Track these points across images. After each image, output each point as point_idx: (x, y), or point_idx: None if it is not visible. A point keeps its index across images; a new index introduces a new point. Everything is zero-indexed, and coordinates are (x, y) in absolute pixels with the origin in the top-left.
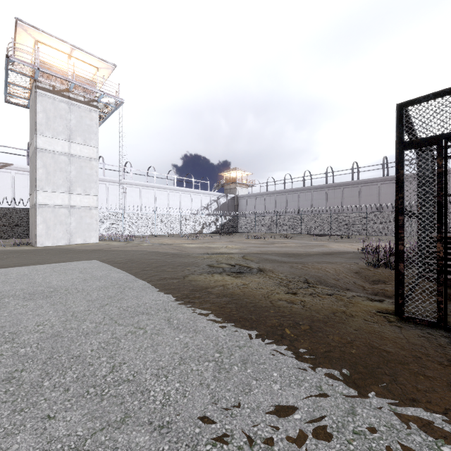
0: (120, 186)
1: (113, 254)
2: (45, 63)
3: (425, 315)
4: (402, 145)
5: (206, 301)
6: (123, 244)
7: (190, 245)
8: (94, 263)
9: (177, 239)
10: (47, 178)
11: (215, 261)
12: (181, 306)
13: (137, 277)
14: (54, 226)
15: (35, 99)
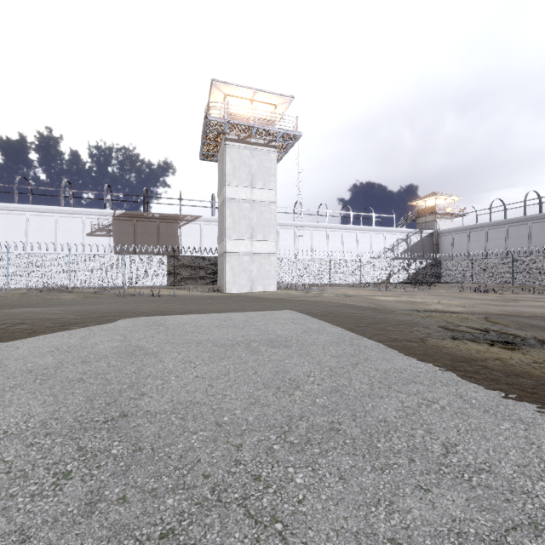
0: (290, 229)
1: (301, 304)
2: (232, 114)
3: None
4: None
5: (492, 379)
6: (303, 293)
7: (384, 298)
8: (295, 313)
9: (361, 290)
10: (233, 227)
11: (443, 321)
12: (459, 380)
13: (357, 334)
14: (239, 273)
15: (224, 152)
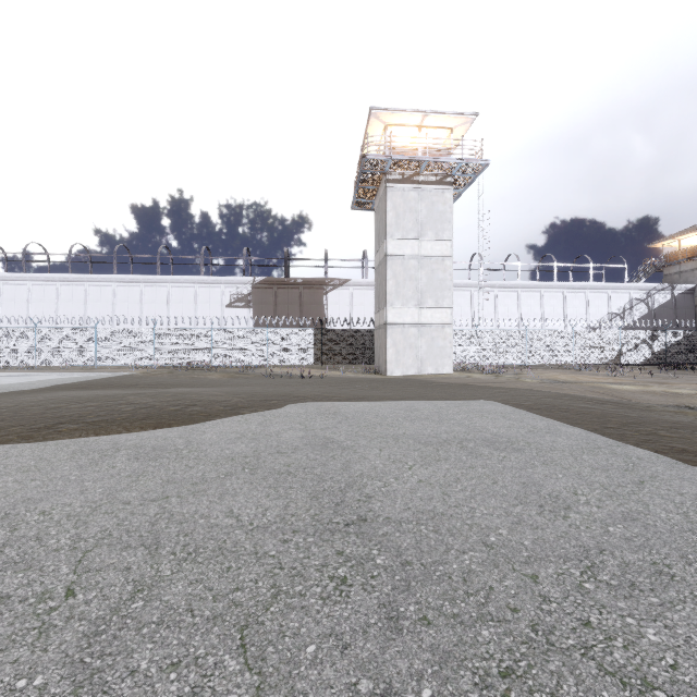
0: (465, 291)
1: (497, 392)
2: (394, 148)
3: None
4: None
5: None
6: (492, 377)
7: (623, 387)
8: (498, 405)
9: (577, 374)
10: (396, 291)
11: None
12: None
13: (611, 438)
14: (403, 350)
15: (385, 197)
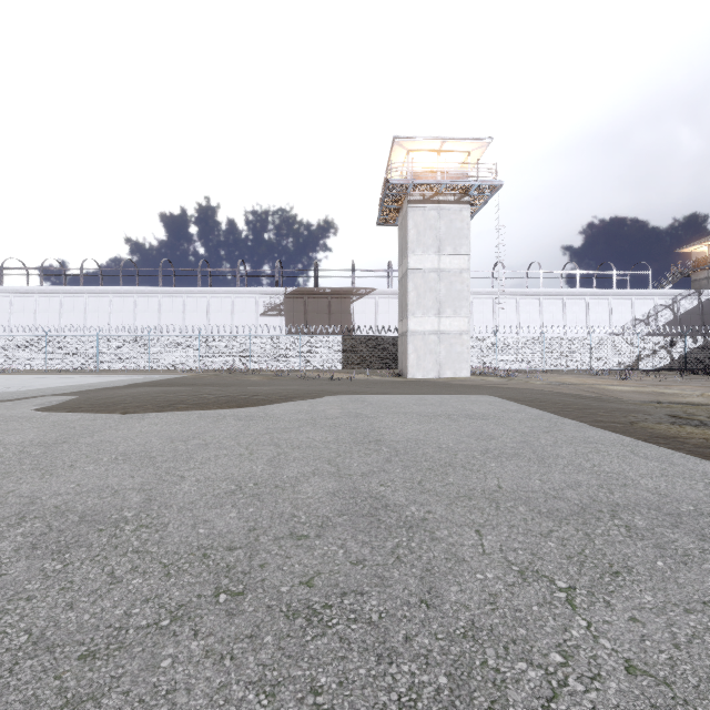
0: (487, 299)
1: (501, 391)
2: (416, 171)
3: None
4: None
5: (677, 447)
6: (504, 380)
7: (618, 388)
8: (492, 398)
9: (588, 378)
10: (418, 301)
11: (680, 411)
12: (641, 445)
13: (559, 416)
14: (424, 356)
15: (407, 216)
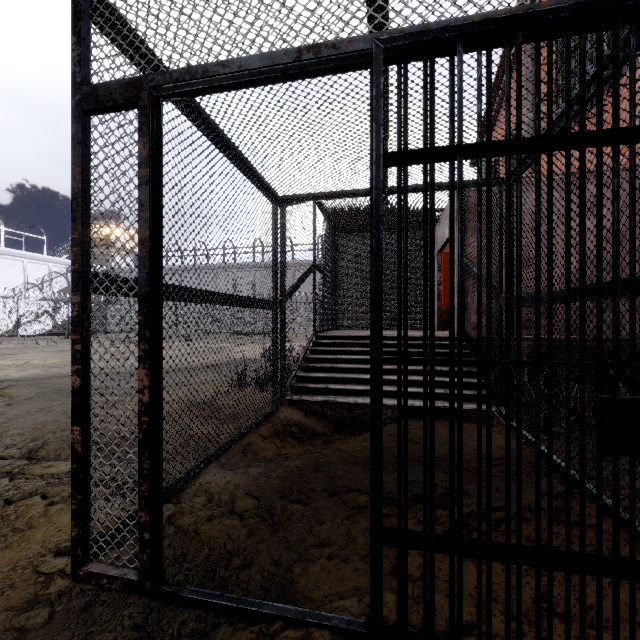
0: None
1: None
2: None
3: (181, 527)
4: (77, 96)
5: None
6: None
7: None
8: None
9: None
10: None
11: None
12: None
13: None
14: None
15: None
